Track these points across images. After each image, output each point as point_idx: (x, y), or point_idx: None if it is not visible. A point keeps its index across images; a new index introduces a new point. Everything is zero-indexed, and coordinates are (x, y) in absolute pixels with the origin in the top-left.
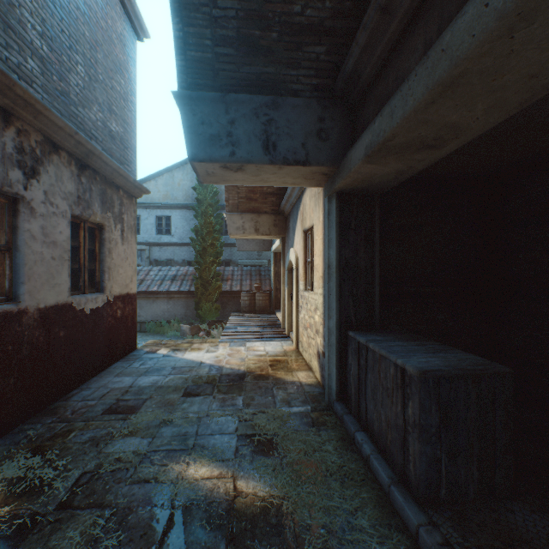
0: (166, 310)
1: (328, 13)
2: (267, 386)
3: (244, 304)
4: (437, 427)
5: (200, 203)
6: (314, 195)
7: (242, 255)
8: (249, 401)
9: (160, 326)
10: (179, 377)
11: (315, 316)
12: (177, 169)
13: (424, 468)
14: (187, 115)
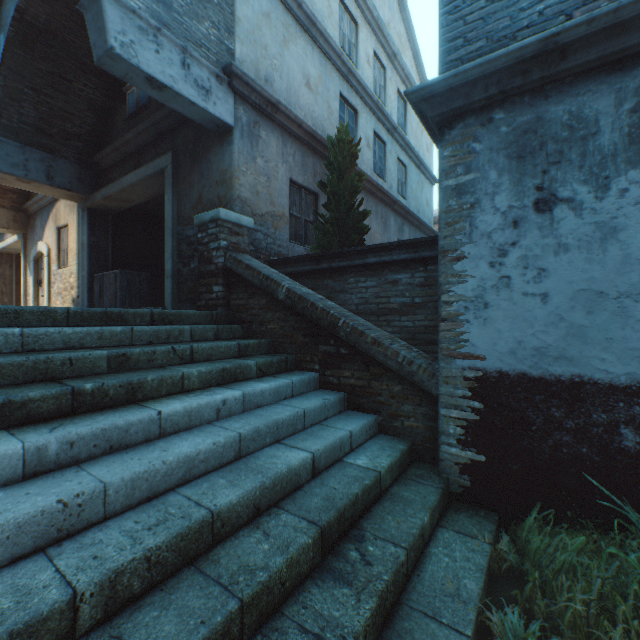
0: None
1: (85, 133)
2: None
3: None
4: (126, 287)
5: None
6: (70, 205)
7: None
8: None
9: None
10: None
11: (71, 280)
12: None
13: (122, 299)
14: None
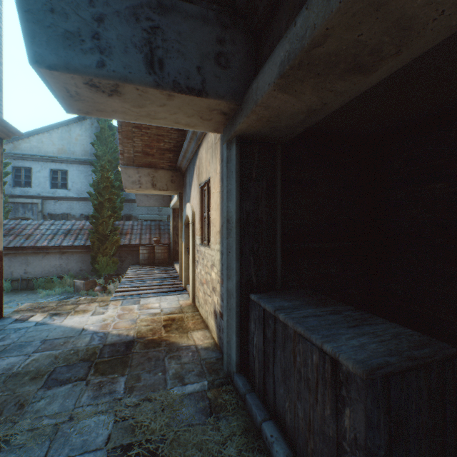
0: (59, 266)
1: None
2: (158, 356)
3: (143, 257)
4: (386, 447)
5: (99, 159)
6: (211, 146)
7: (143, 210)
8: (133, 384)
9: (51, 282)
10: (47, 354)
11: (212, 273)
12: (74, 124)
13: None
14: None
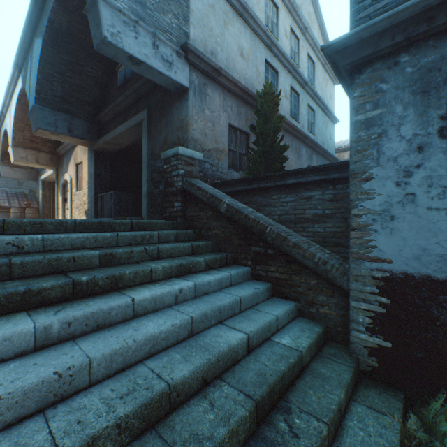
0: None
1: (92, 100)
2: None
3: (16, 216)
4: (118, 203)
5: None
6: (83, 149)
7: (1, 183)
8: None
9: None
10: None
11: (84, 198)
12: None
13: (115, 211)
14: (39, 113)
